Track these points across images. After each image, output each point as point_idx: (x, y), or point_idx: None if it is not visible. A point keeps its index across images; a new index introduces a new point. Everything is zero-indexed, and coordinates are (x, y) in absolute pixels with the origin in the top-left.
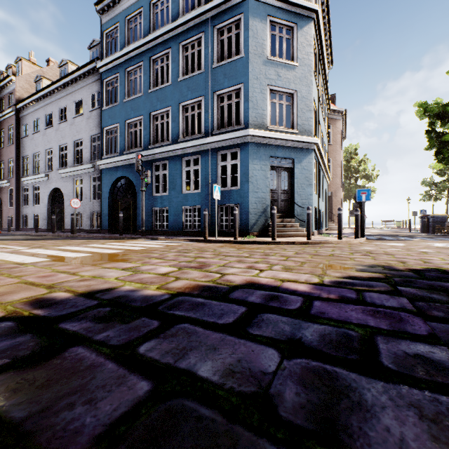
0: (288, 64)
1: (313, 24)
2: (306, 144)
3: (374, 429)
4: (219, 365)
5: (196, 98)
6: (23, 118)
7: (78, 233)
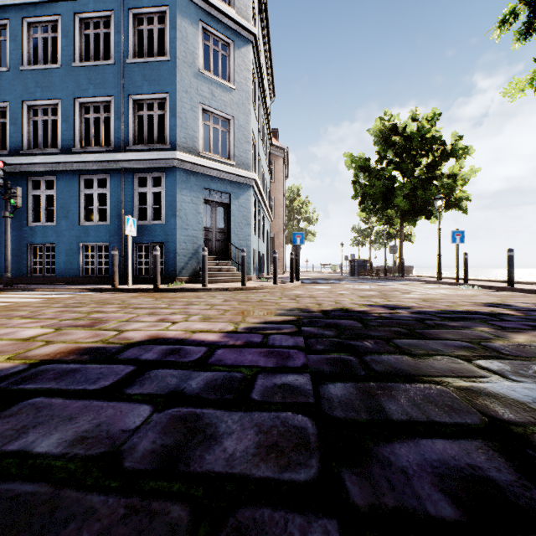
0: (224, 85)
1: (251, 48)
2: (245, 178)
3: (213, 453)
4: (70, 435)
5: (103, 97)
6: None
7: None
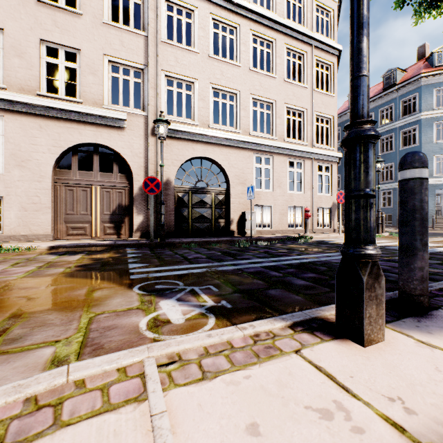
0: None
1: None
2: None
3: None
4: None
5: (389, 163)
6: None
7: None
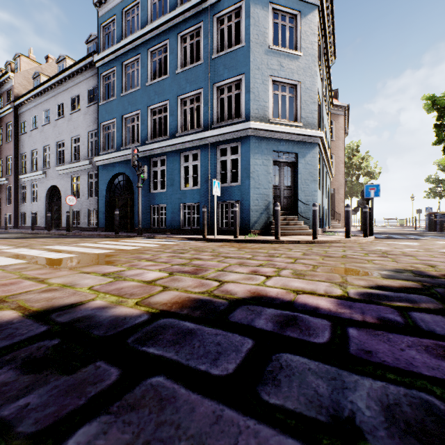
0: (291, 54)
1: (317, 12)
2: (311, 137)
3: None
4: None
5: (195, 91)
6: (21, 115)
7: (75, 231)
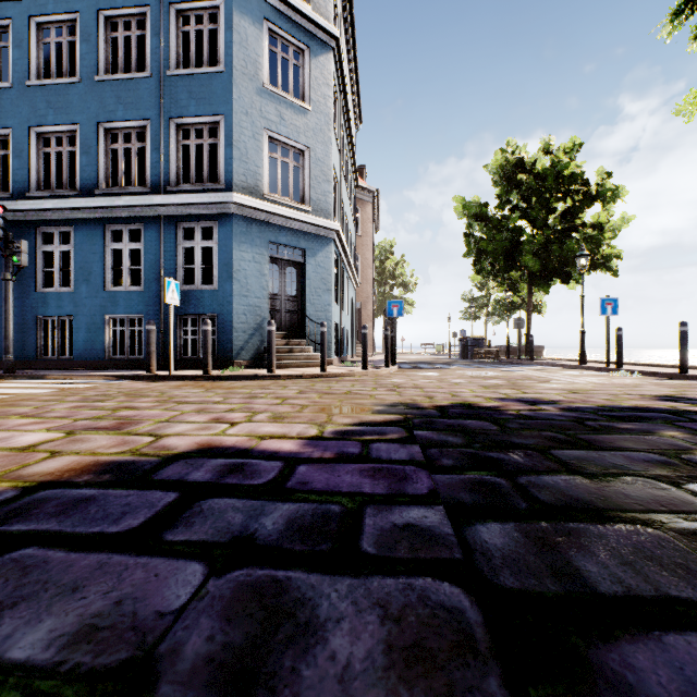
0: (297, 105)
1: (332, 56)
2: (323, 229)
3: (315, 663)
4: (70, 624)
5: (135, 121)
6: None
7: None
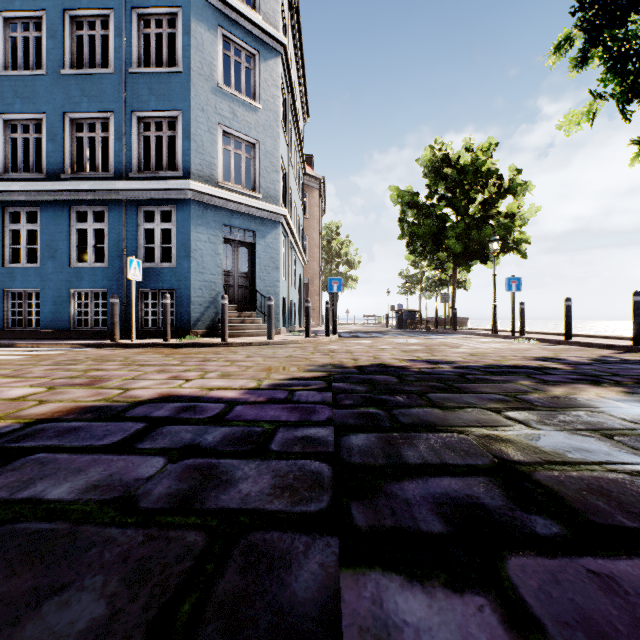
0: (248, 103)
1: (280, 61)
2: (272, 214)
3: (229, 494)
4: (81, 485)
5: (99, 112)
6: None
7: None
